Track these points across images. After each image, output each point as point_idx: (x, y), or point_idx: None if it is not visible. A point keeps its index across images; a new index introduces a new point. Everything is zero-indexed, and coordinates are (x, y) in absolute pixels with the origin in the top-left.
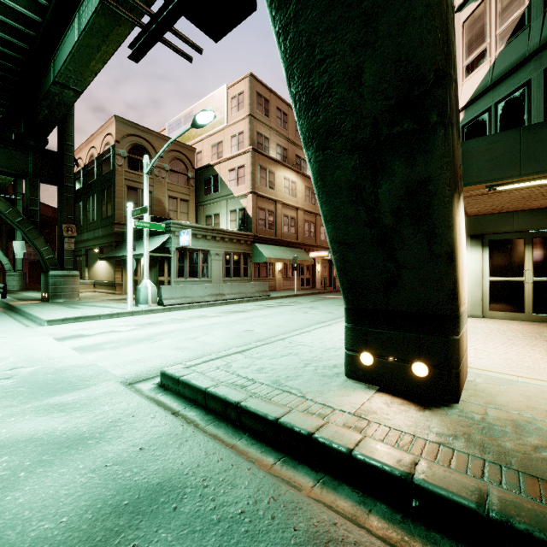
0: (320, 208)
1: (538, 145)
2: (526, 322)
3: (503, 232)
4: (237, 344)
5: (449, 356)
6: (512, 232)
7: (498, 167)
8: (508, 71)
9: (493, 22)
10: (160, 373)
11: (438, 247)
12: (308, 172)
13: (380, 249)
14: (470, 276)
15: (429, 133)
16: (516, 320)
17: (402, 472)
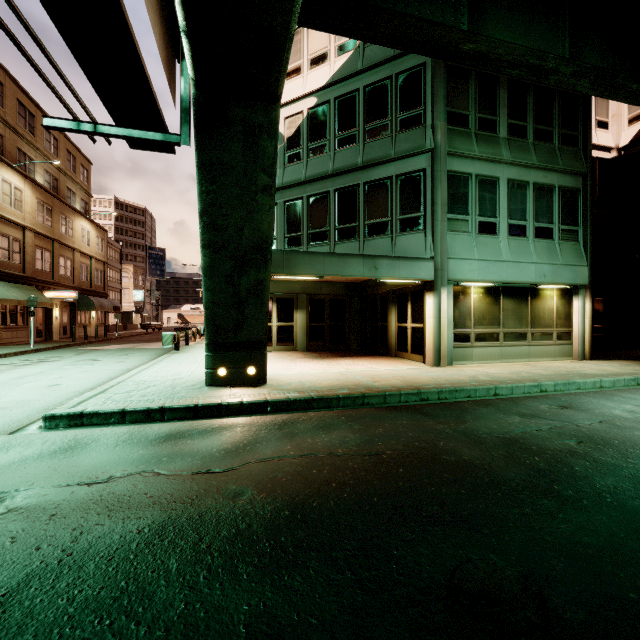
0: (203, 282)
1: (290, 261)
2: (274, 352)
3: None
4: (69, 394)
5: (264, 361)
6: None
7: (276, 267)
8: None
9: None
10: (44, 417)
11: (264, 309)
12: (39, 178)
13: (237, 308)
14: None
15: (267, 262)
16: (269, 351)
17: (264, 400)
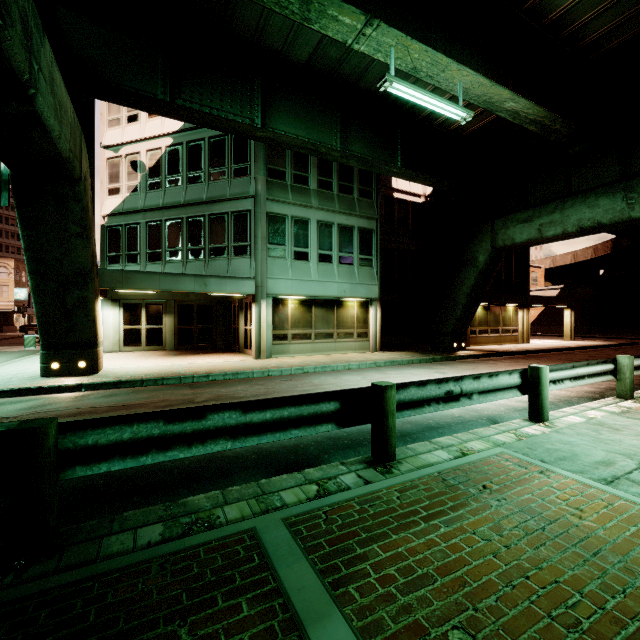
0: (33, 298)
1: (129, 278)
2: (142, 351)
3: (131, 299)
4: None
5: (94, 357)
6: (136, 299)
7: (116, 283)
8: (131, 211)
9: (124, 175)
10: None
11: (90, 318)
12: None
13: (66, 317)
14: (112, 326)
15: (87, 284)
16: (138, 351)
17: (80, 383)
